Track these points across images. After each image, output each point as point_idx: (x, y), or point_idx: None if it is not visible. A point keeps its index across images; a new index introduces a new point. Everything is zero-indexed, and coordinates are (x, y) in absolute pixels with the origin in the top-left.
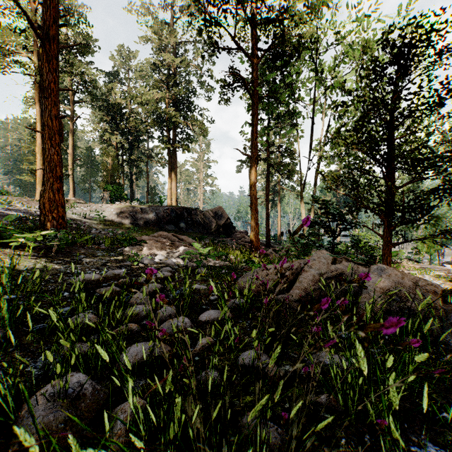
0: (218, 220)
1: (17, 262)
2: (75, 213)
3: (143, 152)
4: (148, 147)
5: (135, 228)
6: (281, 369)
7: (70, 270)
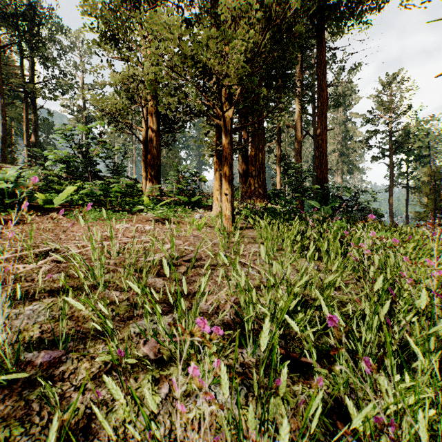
0: None
1: None
2: None
3: None
4: None
5: None
6: None
7: None
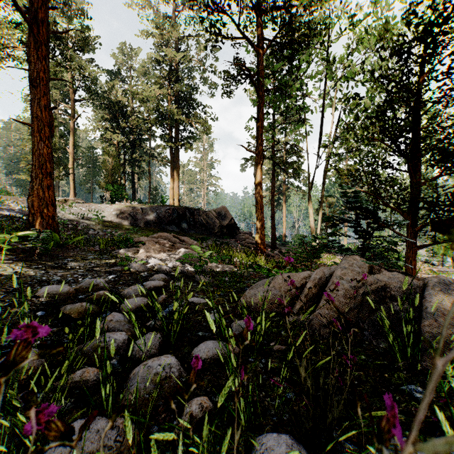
0: (222, 221)
1: None
2: (73, 213)
3: (145, 152)
4: (150, 147)
5: (134, 229)
6: None
7: (47, 277)
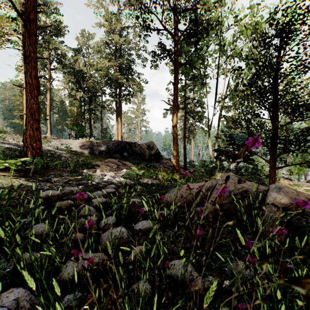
0: (150, 151)
1: (1, 181)
2: (51, 146)
3: (98, 104)
4: (102, 100)
5: (92, 156)
6: (205, 279)
7: (41, 187)
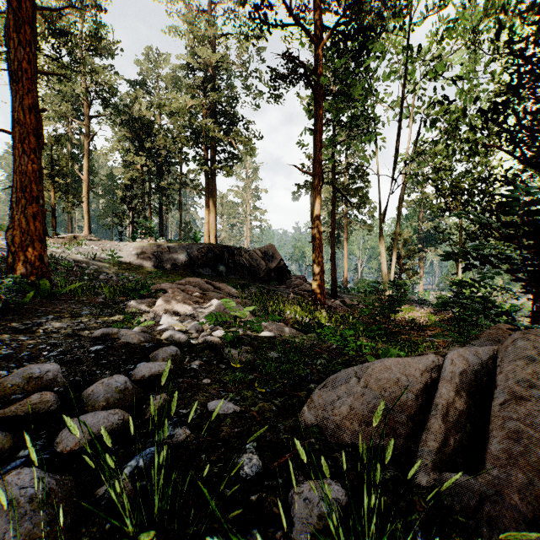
0: (268, 262)
1: None
2: (82, 253)
3: (175, 178)
4: (181, 172)
5: (158, 272)
6: None
7: None
